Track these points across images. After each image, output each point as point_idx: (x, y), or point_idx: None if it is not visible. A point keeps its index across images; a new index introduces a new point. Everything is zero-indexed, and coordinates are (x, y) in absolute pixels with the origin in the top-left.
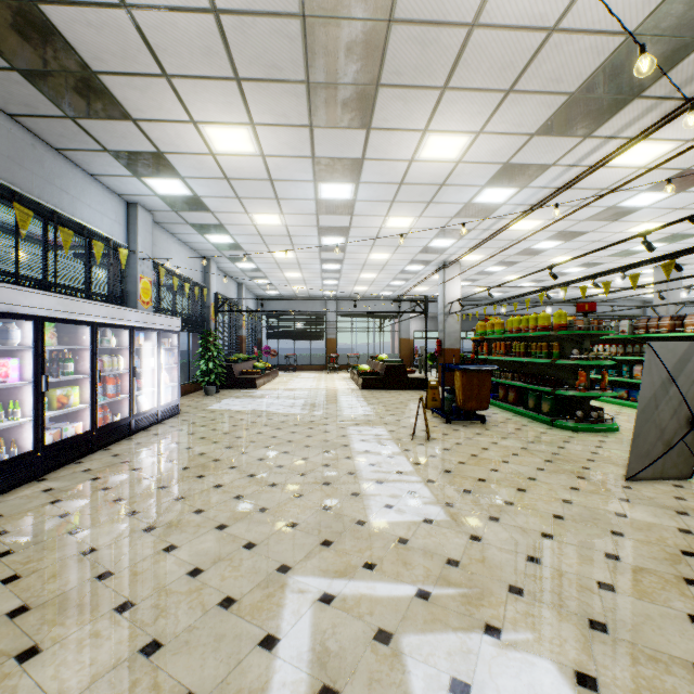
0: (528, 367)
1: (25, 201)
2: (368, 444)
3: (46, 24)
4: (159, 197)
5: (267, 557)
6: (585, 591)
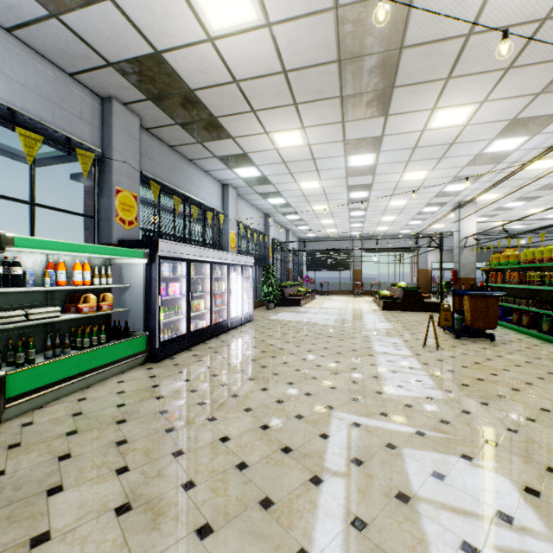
0: (544, 294)
1: (177, 193)
2: (386, 348)
3: (196, 100)
4: (241, 179)
5: (319, 401)
6: (550, 453)
